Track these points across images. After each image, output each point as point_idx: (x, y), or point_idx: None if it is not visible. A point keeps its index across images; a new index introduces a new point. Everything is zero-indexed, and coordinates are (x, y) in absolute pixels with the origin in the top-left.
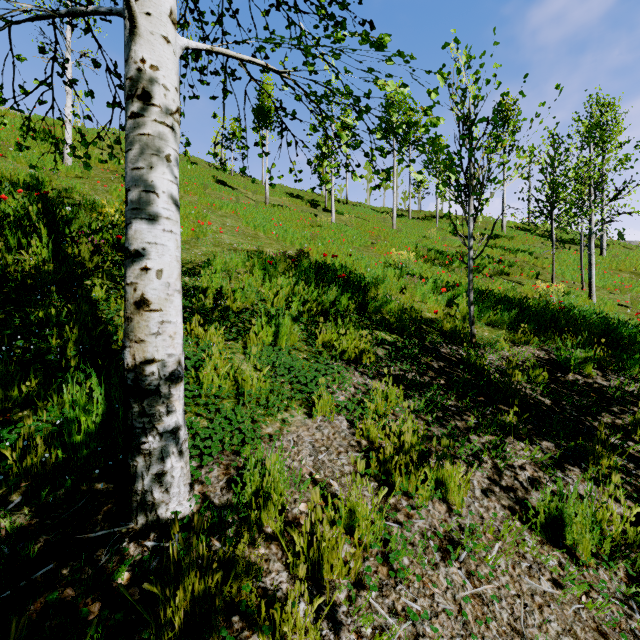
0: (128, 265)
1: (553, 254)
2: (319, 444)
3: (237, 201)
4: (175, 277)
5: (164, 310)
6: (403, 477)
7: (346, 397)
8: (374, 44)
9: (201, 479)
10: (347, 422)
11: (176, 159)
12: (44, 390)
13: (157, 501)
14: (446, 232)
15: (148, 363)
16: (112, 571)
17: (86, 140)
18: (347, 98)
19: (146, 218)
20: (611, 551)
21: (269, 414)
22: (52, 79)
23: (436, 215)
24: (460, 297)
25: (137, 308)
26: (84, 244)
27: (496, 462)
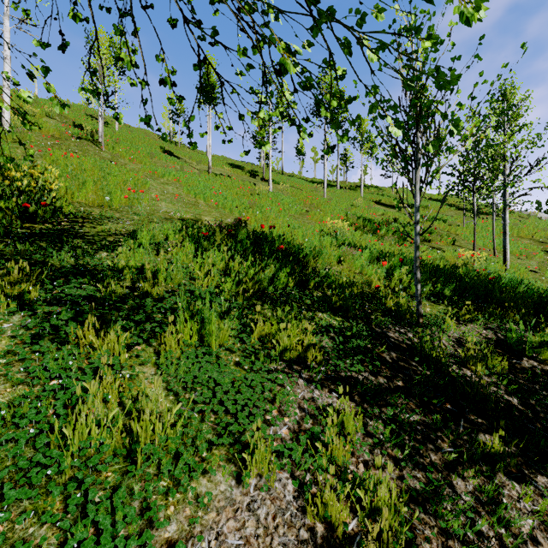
0: None
1: (475, 224)
2: None
3: (181, 170)
4: None
5: None
6: None
7: (290, 434)
8: None
9: None
10: (293, 483)
11: None
12: None
13: None
14: (370, 201)
15: None
16: None
17: None
18: None
19: None
20: None
21: (175, 489)
22: None
23: (361, 186)
24: (398, 269)
25: None
26: None
27: (500, 534)
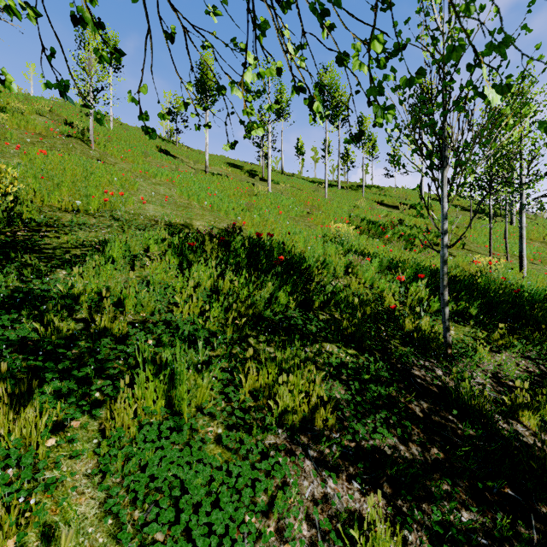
0: None
1: (490, 228)
2: None
3: (177, 169)
4: None
5: None
6: None
7: None
8: None
9: None
10: None
11: None
12: None
13: None
14: (372, 201)
15: None
16: None
17: None
18: None
19: None
20: None
21: None
22: None
23: (362, 186)
24: (414, 282)
25: None
26: None
27: None
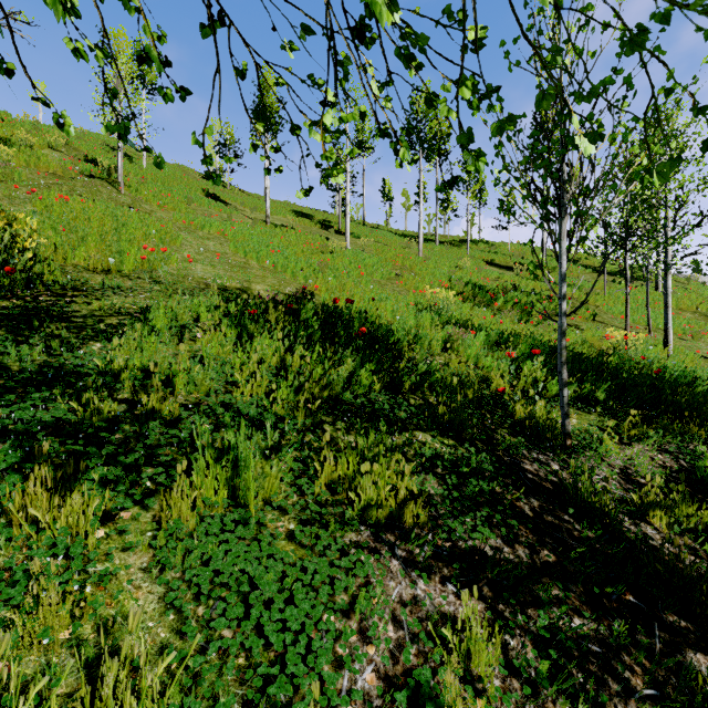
0: None
1: (627, 294)
2: None
3: (229, 219)
4: None
5: None
6: None
7: (379, 691)
8: None
9: None
10: None
11: None
12: None
13: None
14: (479, 261)
15: None
16: None
17: None
18: None
19: None
20: None
21: None
22: None
23: (467, 241)
24: (528, 360)
25: None
26: None
27: None
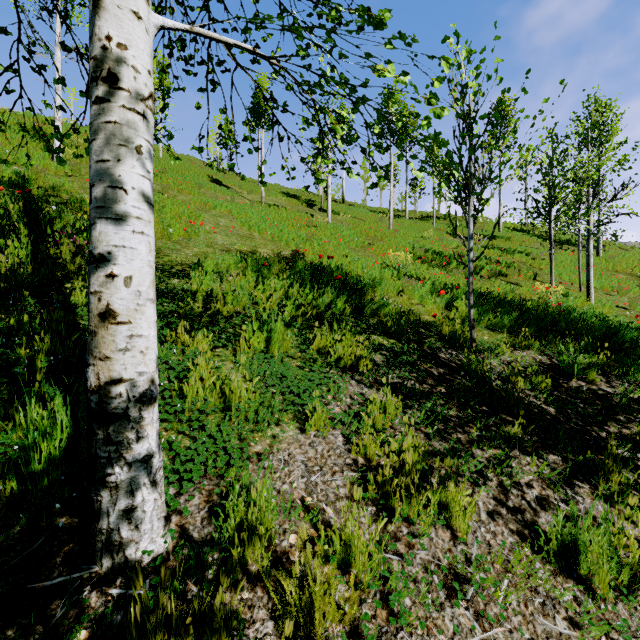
0: (92, 271)
1: (552, 255)
2: (312, 463)
3: (232, 201)
4: (147, 284)
5: (133, 322)
6: (403, 501)
7: (342, 409)
8: (372, 21)
9: (179, 508)
10: (343, 437)
11: (149, 151)
12: (6, 408)
13: (125, 540)
14: (443, 232)
15: (114, 383)
16: (67, 629)
17: (60, 133)
18: (342, 87)
19: (112, 218)
20: (629, 581)
21: (258, 430)
22: (18, 64)
23: (433, 215)
24: (459, 299)
25: (102, 320)
26: (65, 245)
27: (502, 479)
